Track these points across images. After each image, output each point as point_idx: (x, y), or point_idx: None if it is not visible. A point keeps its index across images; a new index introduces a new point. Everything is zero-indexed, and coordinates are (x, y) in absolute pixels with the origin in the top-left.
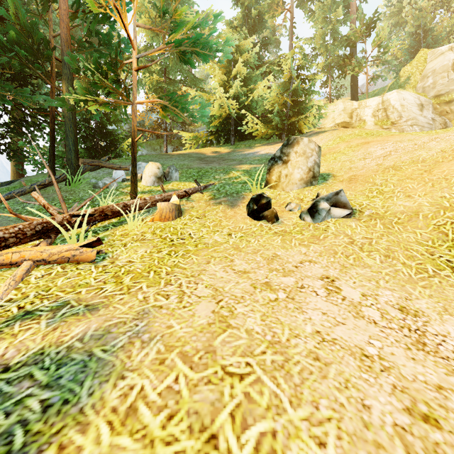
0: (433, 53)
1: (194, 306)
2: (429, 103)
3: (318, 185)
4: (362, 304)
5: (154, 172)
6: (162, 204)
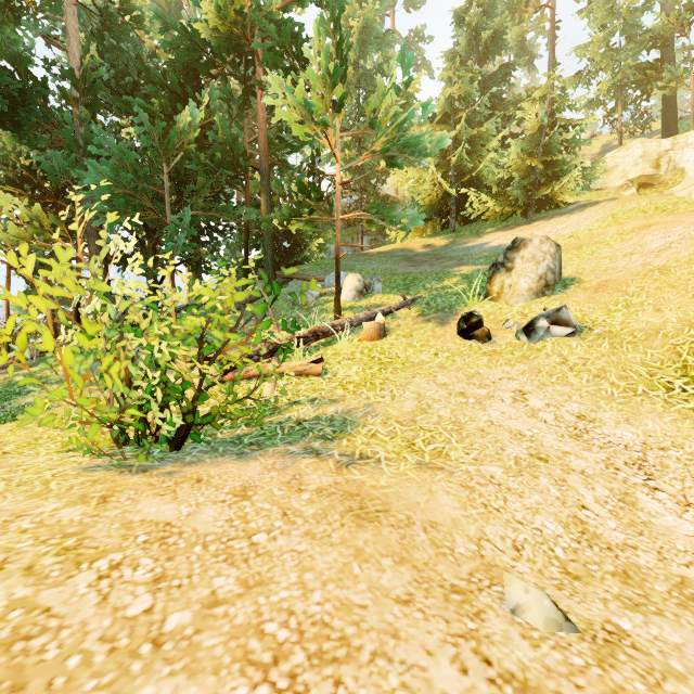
0: None
1: (403, 402)
2: None
3: (552, 296)
4: (541, 410)
5: (355, 286)
6: (368, 324)
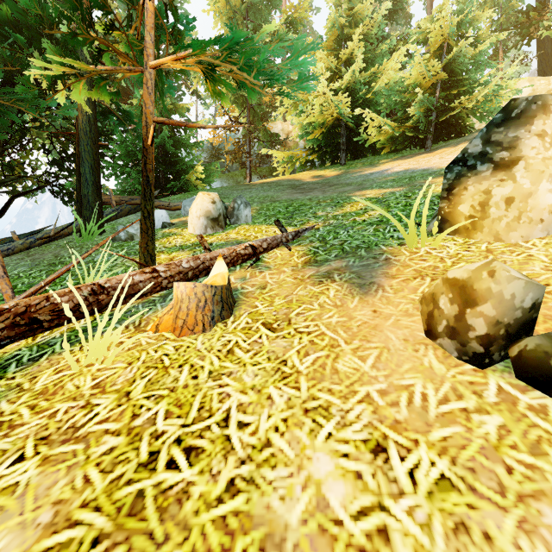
0: None
1: None
2: None
3: None
4: None
5: (206, 210)
6: (181, 288)
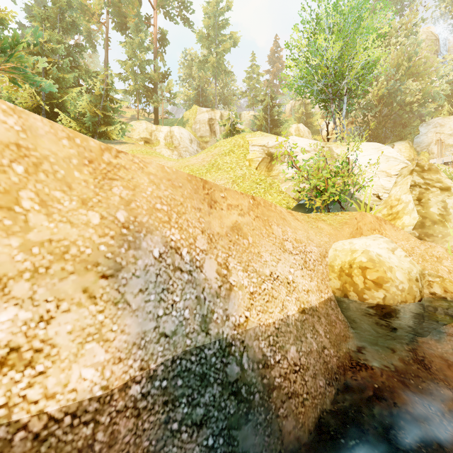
0: (200, 110)
1: None
2: (195, 140)
3: None
4: None
5: None
6: None
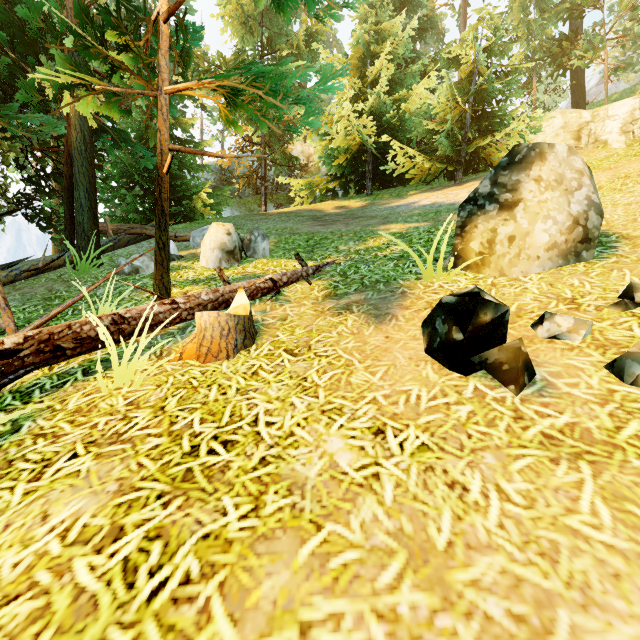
0: None
1: None
2: None
3: (596, 260)
4: None
5: (221, 242)
6: (204, 317)
